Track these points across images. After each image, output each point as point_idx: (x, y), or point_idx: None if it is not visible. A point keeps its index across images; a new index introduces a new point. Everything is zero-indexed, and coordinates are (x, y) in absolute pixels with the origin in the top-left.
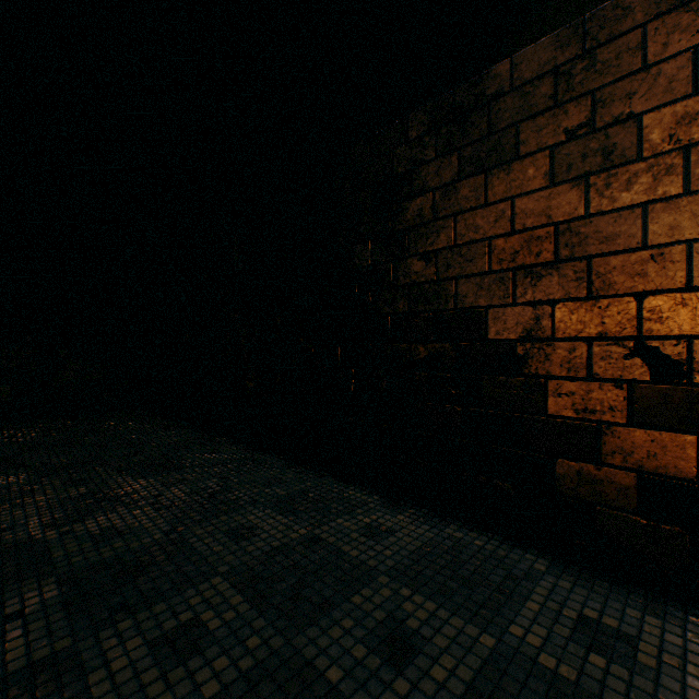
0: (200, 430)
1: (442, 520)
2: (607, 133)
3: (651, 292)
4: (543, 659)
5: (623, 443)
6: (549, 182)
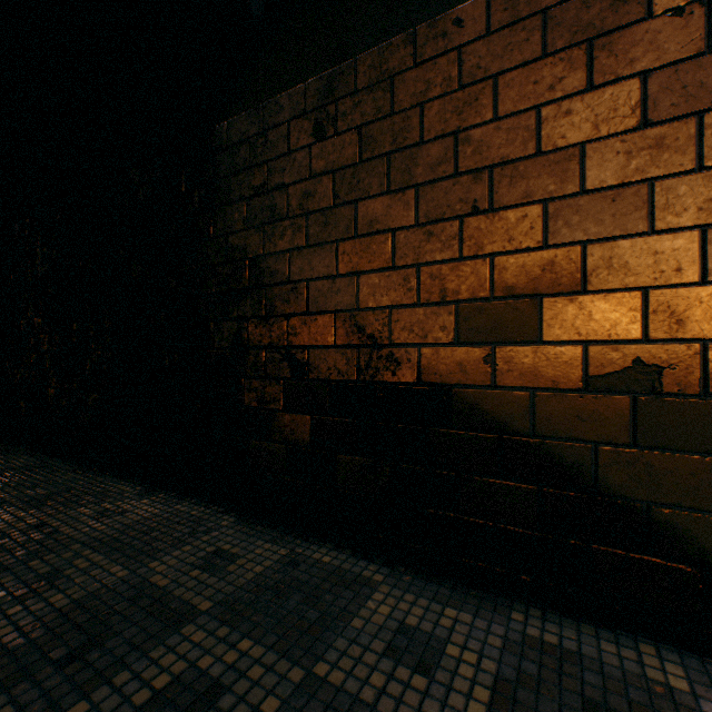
0: (2, 443)
1: (183, 500)
2: (274, 195)
3: (293, 314)
4: (155, 578)
5: (280, 424)
6: (246, 226)
